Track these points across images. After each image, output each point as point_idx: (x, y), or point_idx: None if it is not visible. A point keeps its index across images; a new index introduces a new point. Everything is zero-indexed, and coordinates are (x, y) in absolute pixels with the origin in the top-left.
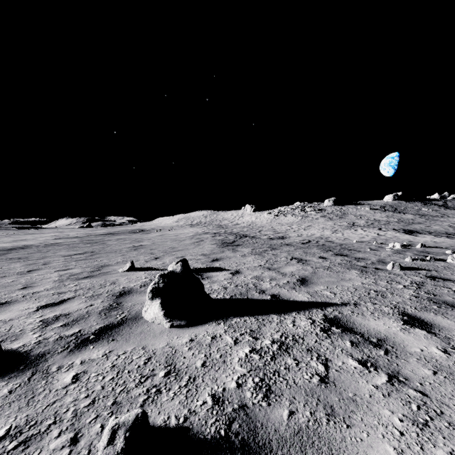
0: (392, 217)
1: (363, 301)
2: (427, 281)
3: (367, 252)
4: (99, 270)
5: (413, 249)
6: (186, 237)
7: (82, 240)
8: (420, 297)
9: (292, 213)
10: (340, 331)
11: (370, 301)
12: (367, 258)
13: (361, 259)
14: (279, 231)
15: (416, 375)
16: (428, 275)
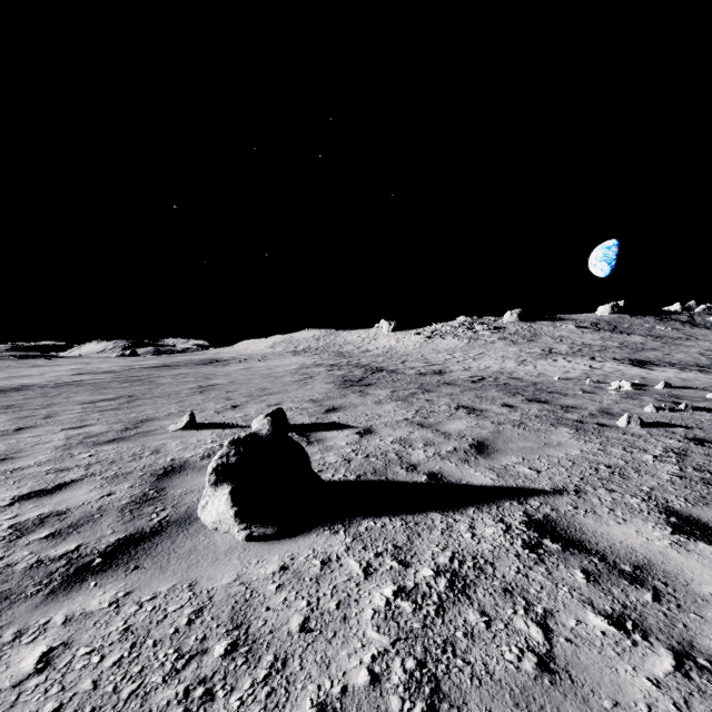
0: (610, 339)
1: (591, 486)
2: (691, 447)
3: (579, 397)
4: (136, 428)
5: (652, 392)
6: (286, 371)
7: (118, 377)
8: (688, 478)
9: (454, 334)
10: (561, 548)
11: (602, 485)
12: (582, 406)
13: (572, 409)
14: (433, 362)
15: None
16: (689, 436)
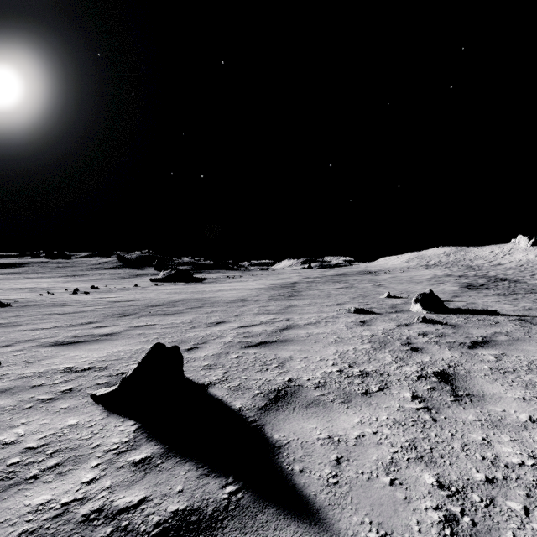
0: None
1: None
2: None
3: None
4: (366, 296)
5: None
6: (422, 279)
7: (326, 280)
8: None
9: None
10: (519, 321)
11: None
12: None
13: None
14: None
15: (536, 327)
16: None
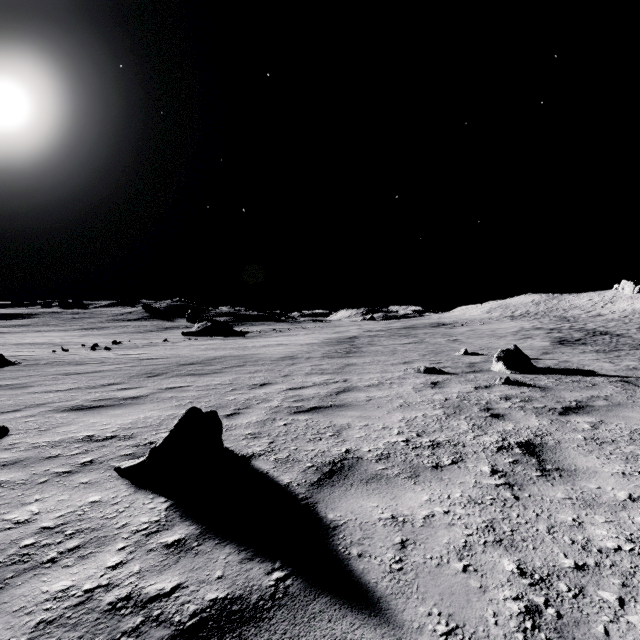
0: None
1: None
2: None
3: None
4: (439, 353)
5: None
6: (507, 332)
7: (391, 333)
8: None
9: None
10: (621, 382)
11: None
12: None
13: None
14: None
15: None
16: None
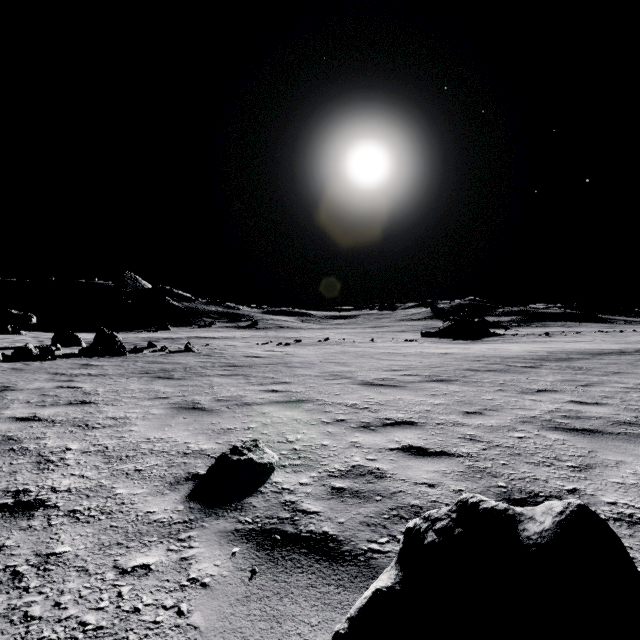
0: None
1: None
2: None
3: None
4: None
5: None
6: None
7: None
8: None
9: None
10: None
11: None
12: None
13: None
14: None
15: None
16: None
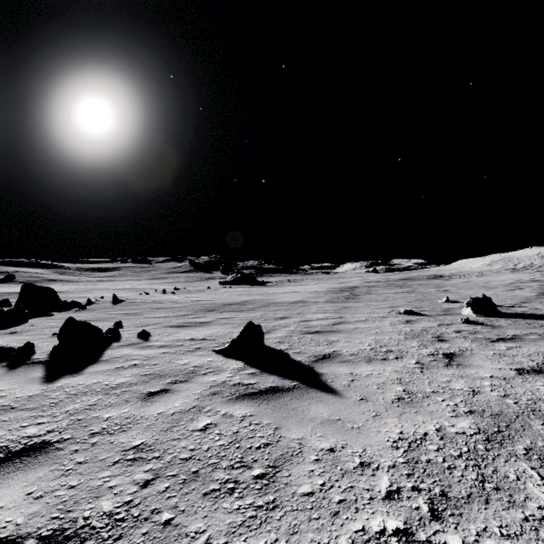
0: None
1: None
2: None
3: None
4: (424, 301)
5: None
6: (499, 284)
7: (388, 284)
8: None
9: None
10: None
11: None
12: None
13: None
14: None
15: None
16: None
